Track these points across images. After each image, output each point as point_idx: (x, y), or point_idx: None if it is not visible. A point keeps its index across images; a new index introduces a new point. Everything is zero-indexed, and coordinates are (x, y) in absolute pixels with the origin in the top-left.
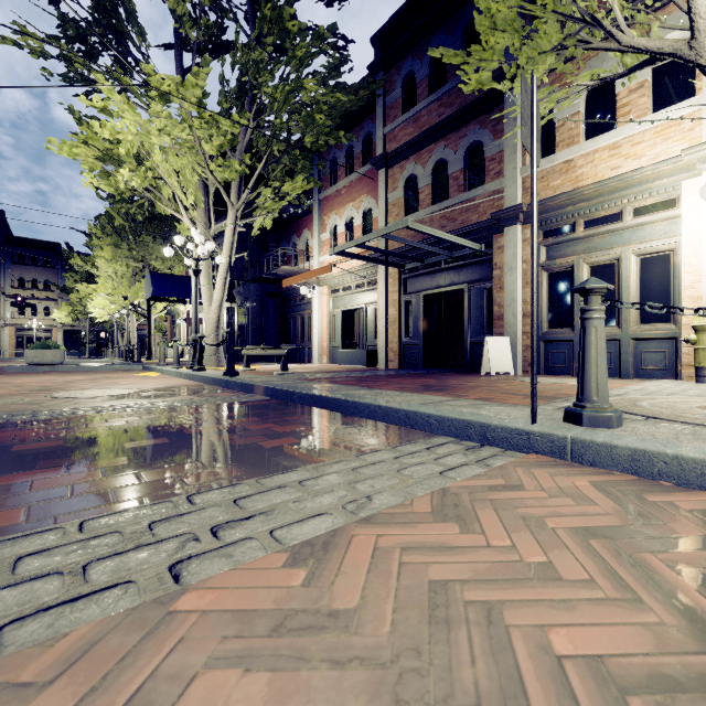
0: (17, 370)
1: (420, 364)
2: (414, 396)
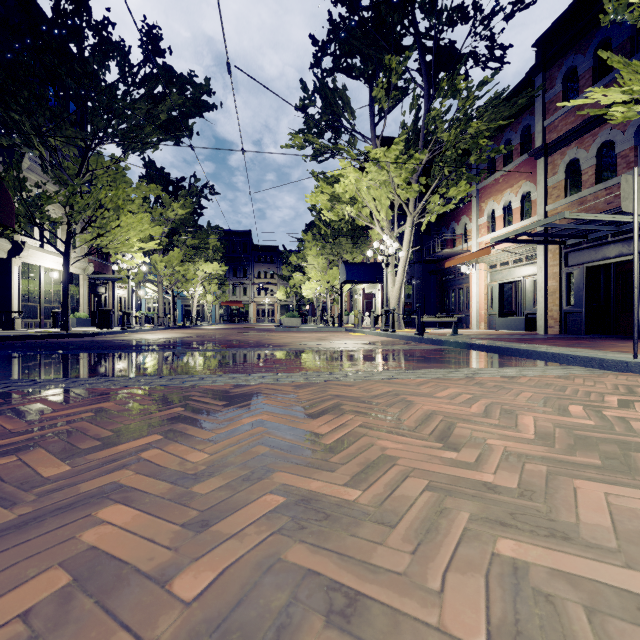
0: (281, 330)
1: (583, 330)
2: (562, 348)
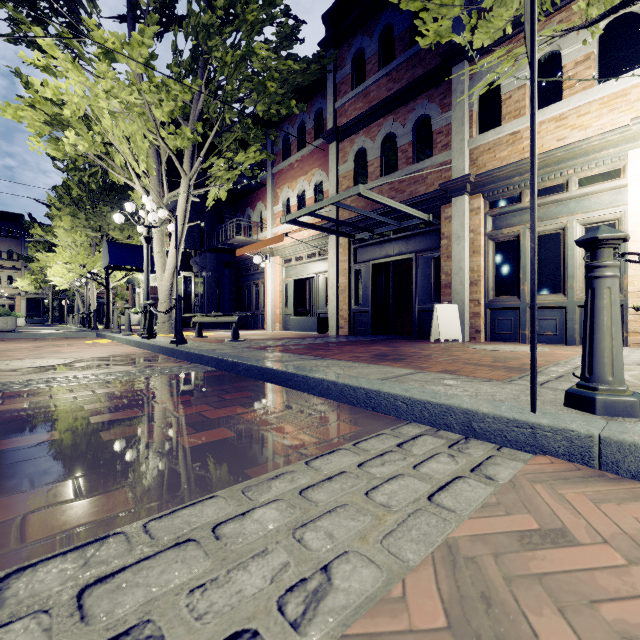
0: None
1: (370, 331)
2: (371, 368)
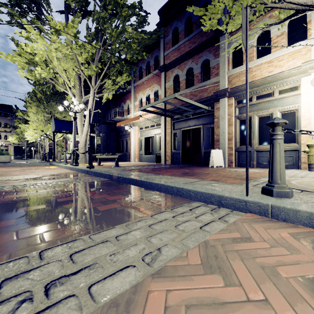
0: None
1: (180, 162)
2: (180, 179)
